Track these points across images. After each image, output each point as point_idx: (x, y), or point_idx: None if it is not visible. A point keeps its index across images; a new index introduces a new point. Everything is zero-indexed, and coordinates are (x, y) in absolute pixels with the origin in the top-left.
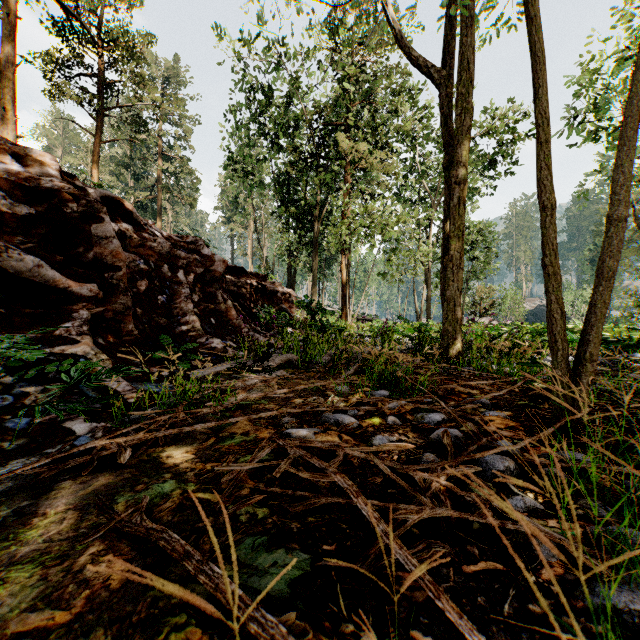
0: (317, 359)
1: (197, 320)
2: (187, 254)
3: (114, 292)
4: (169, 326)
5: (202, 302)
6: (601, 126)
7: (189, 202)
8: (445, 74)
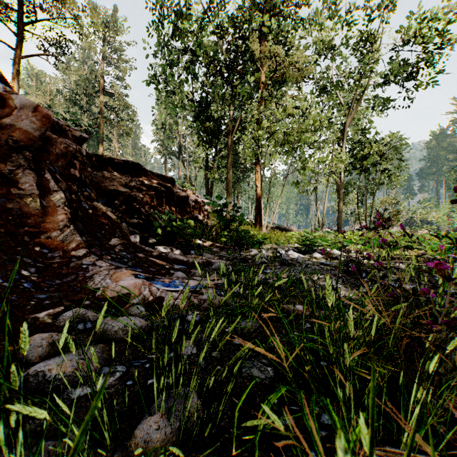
0: None
1: None
2: None
3: None
4: None
5: None
6: None
7: (125, 130)
8: None
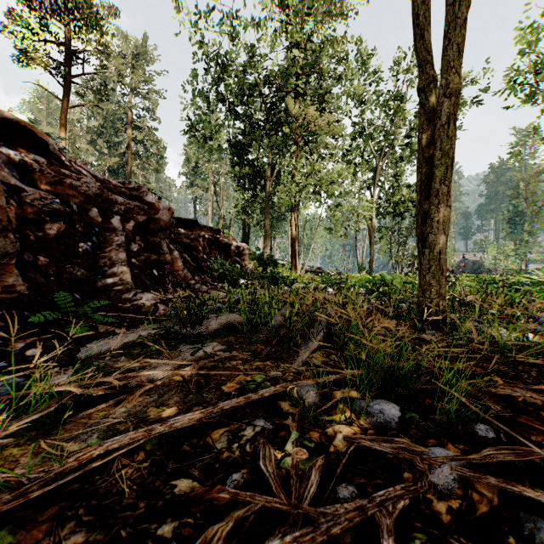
0: (267, 319)
1: (127, 271)
2: (127, 200)
3: None
4: (89, 278)
5: (143, 252)
6: (534, 90)
7: (155, 167)
8: None
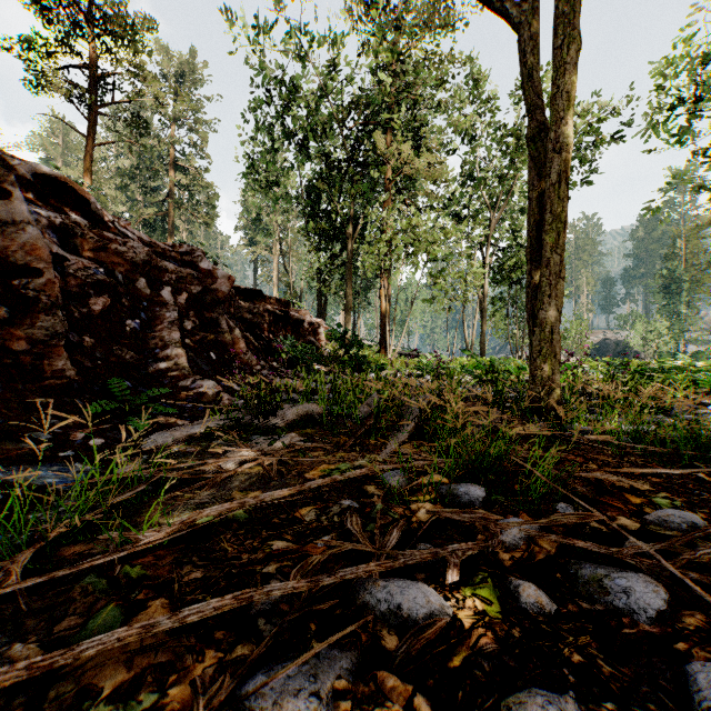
0: (350, 411)
1: (183, 354)
2: (178, 267)
3: (31, 309)
4: (139, 363)
5: (198, 331)
6: None
7: (204, 220)
8: (531, 7)
